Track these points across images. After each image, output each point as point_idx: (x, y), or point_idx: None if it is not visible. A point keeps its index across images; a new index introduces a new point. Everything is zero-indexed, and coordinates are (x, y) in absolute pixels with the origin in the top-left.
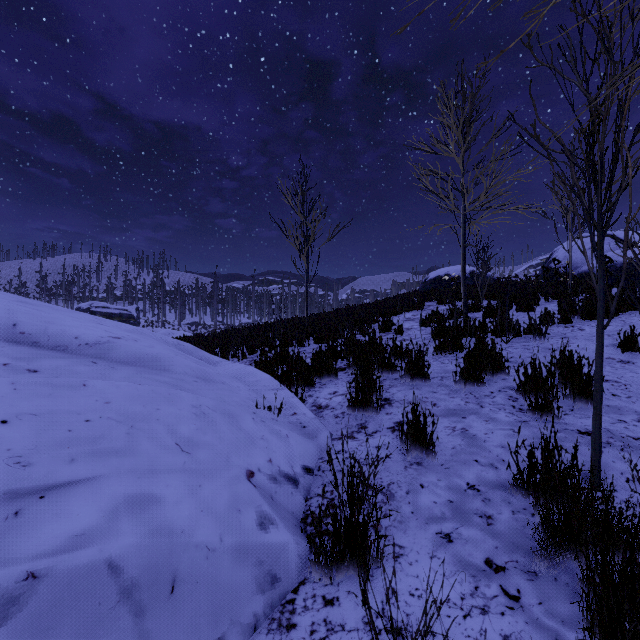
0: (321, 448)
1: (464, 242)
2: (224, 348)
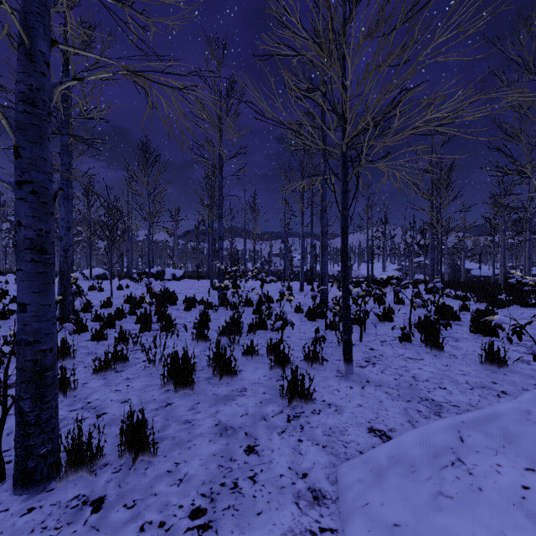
0: None
1: None
2: None
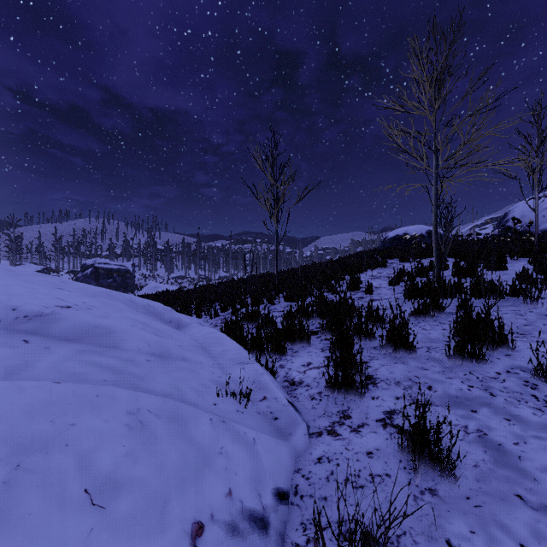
0: (297, 452)
1: (436, 201)
2: (197, 306)
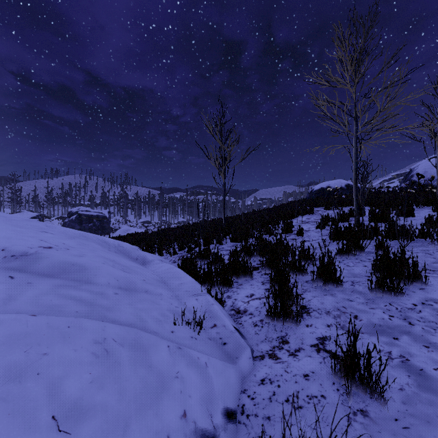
0: (243, 374)
1: (356, 159)
2: (159, 245)
